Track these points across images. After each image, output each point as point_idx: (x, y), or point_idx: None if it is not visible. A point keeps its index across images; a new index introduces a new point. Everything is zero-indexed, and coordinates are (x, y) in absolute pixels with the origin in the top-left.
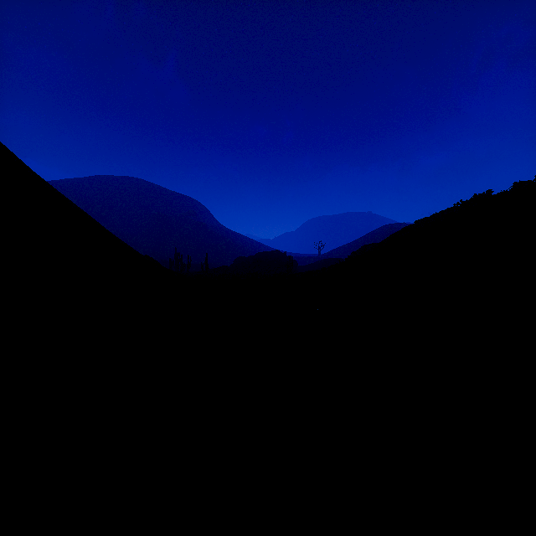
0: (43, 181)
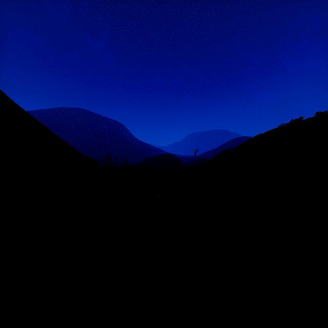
0: (24, 111)
